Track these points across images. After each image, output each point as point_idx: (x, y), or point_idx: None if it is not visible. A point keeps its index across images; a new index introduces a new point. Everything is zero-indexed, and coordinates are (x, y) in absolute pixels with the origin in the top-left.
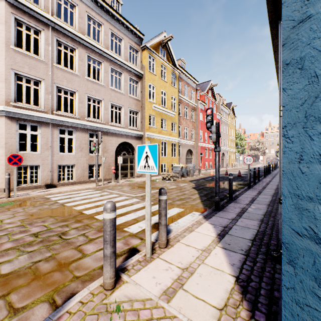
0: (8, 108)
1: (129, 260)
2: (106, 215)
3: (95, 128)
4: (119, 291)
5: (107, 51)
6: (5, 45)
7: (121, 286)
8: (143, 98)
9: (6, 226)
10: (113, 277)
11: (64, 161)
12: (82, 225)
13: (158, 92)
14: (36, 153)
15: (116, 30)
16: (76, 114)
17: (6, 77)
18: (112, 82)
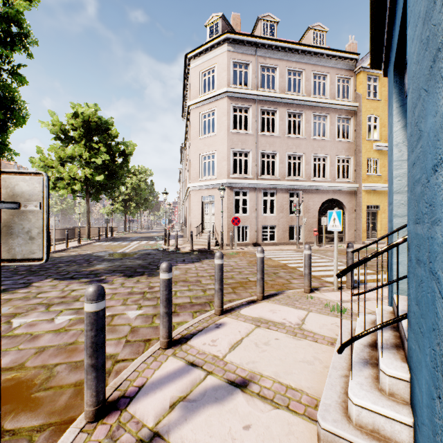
0: (229, 180)
1: (321, 288)
2: (305, 251)
3: (295, 186)
4: (312, 294)
5: (308, 99)
6: (227, 132)
7: (314, 294)
8: (357, 138)
9: (240, 264)
10: (309, 286)
11: (266, 222)
12: (287, 271)
13: (383, 123)
14: (246, 215)
15: (319, 69)
16: (277, 175)
17: (227, 156)
18: (315, 125)
